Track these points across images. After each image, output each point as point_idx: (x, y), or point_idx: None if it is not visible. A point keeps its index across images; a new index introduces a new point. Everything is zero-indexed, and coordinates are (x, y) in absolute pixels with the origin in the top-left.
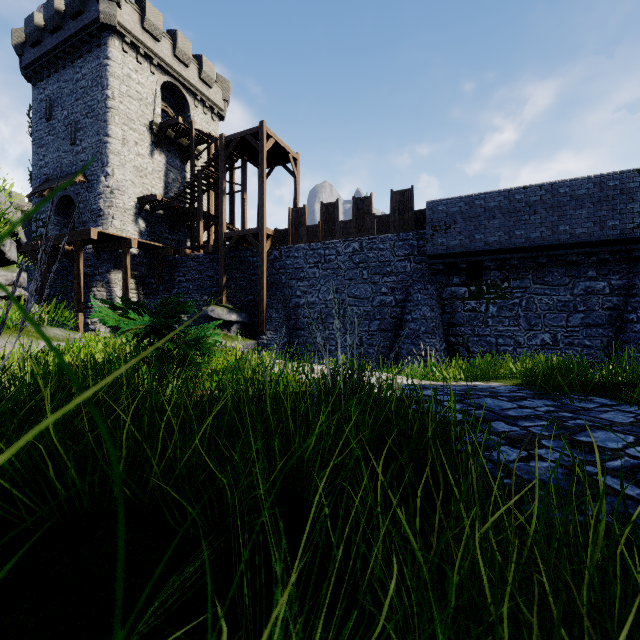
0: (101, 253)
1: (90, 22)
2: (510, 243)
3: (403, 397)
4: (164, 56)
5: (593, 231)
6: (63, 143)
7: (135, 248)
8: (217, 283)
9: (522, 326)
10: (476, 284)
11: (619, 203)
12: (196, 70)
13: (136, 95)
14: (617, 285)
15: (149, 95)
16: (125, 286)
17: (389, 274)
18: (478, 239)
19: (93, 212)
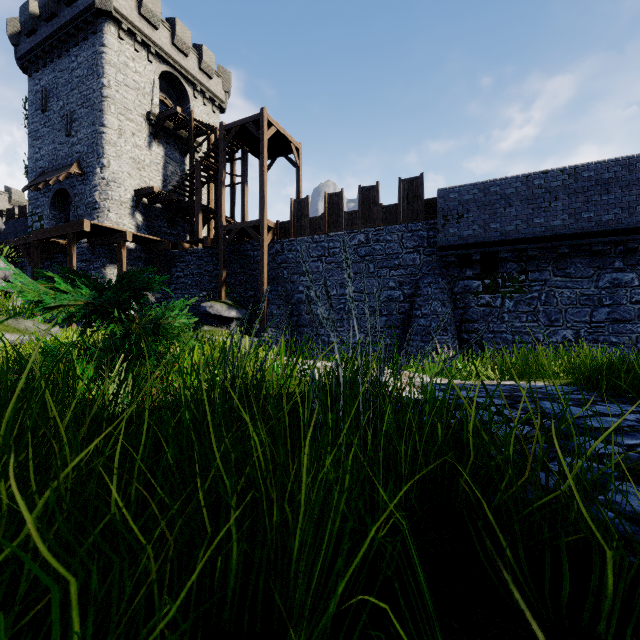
0: (96, 247)
1: (85, 8)
2: (528, 232)
3: (448, 401)
4: (162, 44)
5: (621, 218)
6: (59, 135)
7: (132, 242)
8: (216, 278)
9: (541, 322)
10: (491, 277)
11: None
12: (196, 60)
13: (133, 84)
14: None
15: (147, 85)
16: None
17: (397, 267)
18: (493, 228)
19: (88, 205)
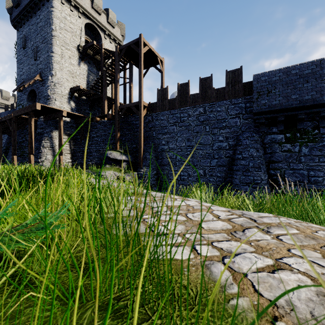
0: (48, 120)
1: None
2: (322, 99)
3: None
4: (86, 7)
5: None
6: (31, 60)
7: (68, 118)
8: (114, 137)
9: None
10: (291, 132)
11: None
12: (105, 17)
13: (69, 29)
14: None
15: (77, 30)
16: (60, 139)
17: (224, 127)
18: (294, 98)
19: (45, 97)
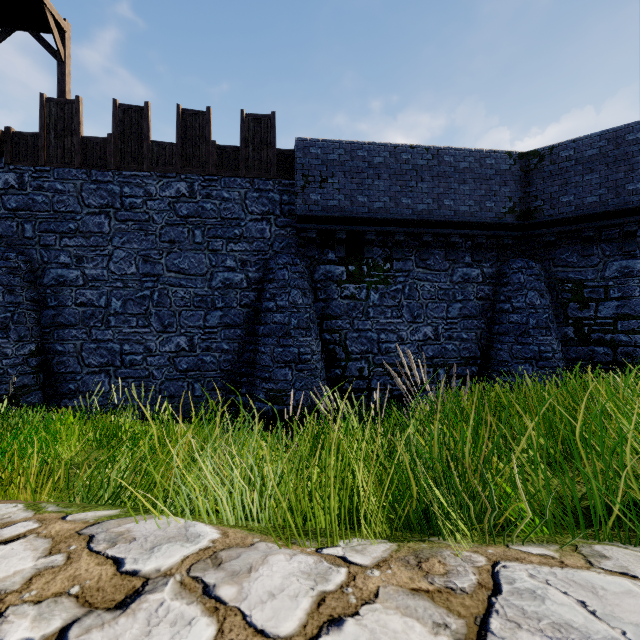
0: None
1: None
2: (397, 213)
3: None
4: None
5: (474, 211)
6: None
7: None
8: None
9: (405, 318)
10: (356, 263)
11: (495, 184)
12: None
13: None
14: (488, 273)
15: None
16: None
17: (238, 239)
18: (361, 202)
19: None
